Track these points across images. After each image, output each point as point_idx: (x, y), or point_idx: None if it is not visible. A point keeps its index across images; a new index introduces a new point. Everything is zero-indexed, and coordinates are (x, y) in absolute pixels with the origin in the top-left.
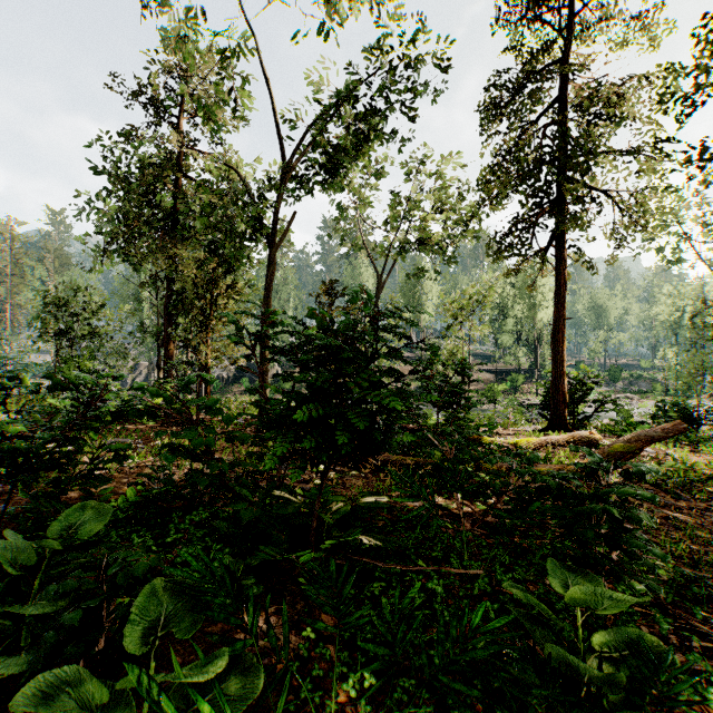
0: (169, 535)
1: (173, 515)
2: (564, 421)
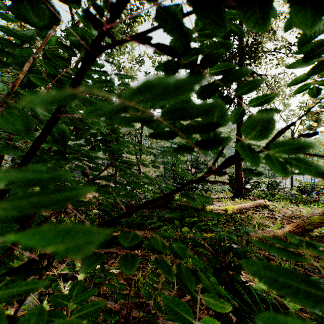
0: None
1: None
2: (242, 193)
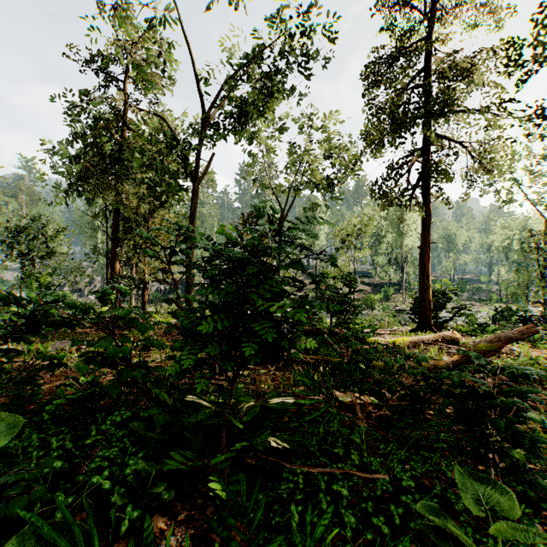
0: (90, 436)
1: (96, 415)
2: (429, 323)
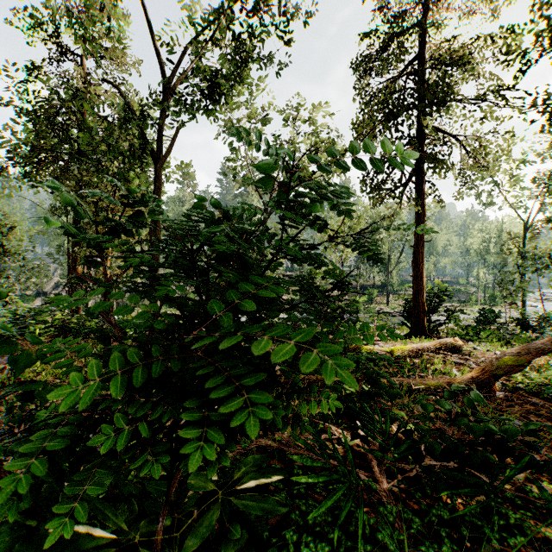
0: None
1: None
2: (423, 328)
